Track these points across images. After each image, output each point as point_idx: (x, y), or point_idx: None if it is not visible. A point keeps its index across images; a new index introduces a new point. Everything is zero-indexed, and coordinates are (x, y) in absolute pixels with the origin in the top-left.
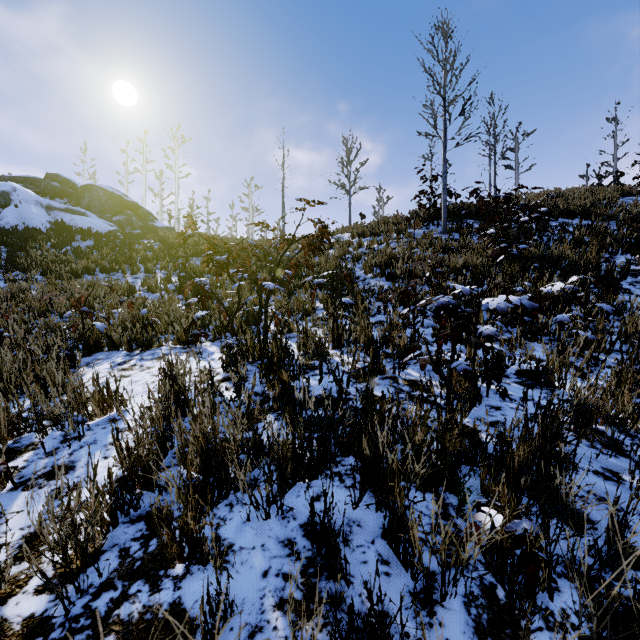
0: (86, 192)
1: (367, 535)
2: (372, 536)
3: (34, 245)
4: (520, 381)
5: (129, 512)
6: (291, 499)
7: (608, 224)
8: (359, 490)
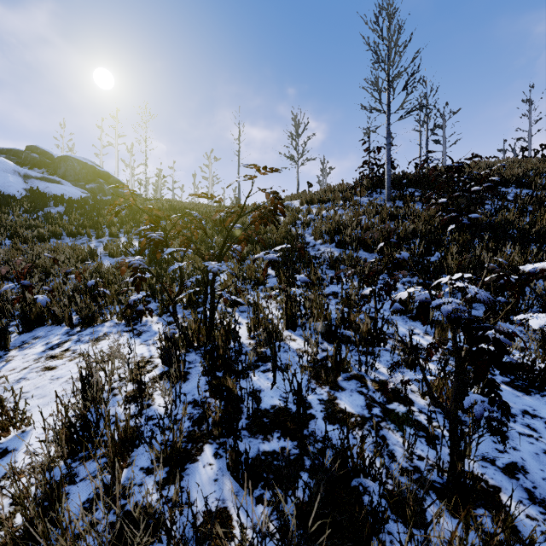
0: (62, 162)
1: None
2: None
3: (7, 211)
4: (509, 381)
5: None
6: None
7: None
8: None
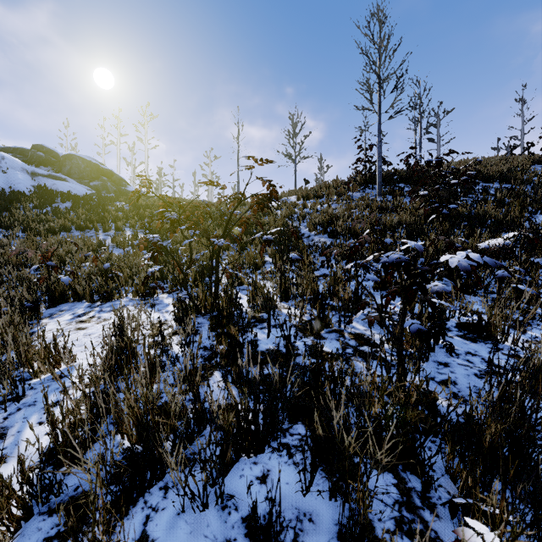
0: (67, 161)
1: (320, 535)
2: (326, 537)
3: (18, 206)
4: (462, 334)
5: (49, 499)
6: (233, 480)
7: (525, 187)
8: (310, 473)
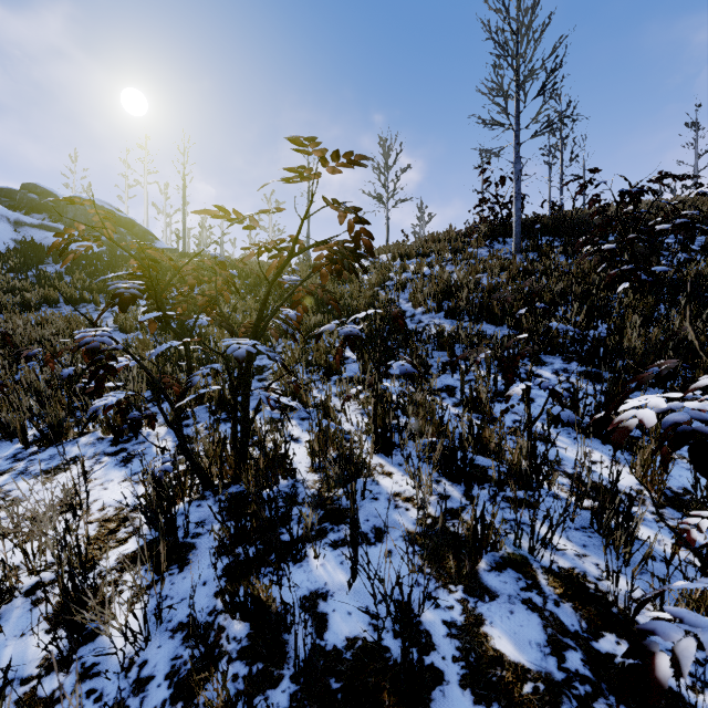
0: (69, 206)
1: None
2: None
3: None
4: None
5: None
6: None
7: None
8: None
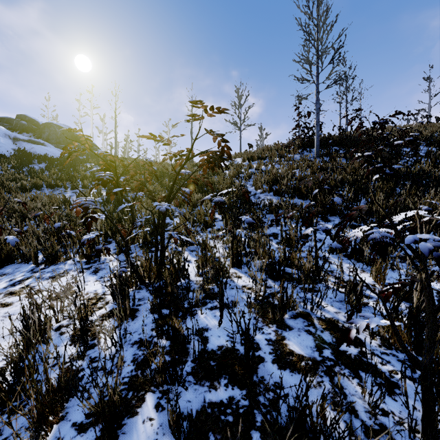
0: (46, 128)
1: None
2: None
3: None
4: None
5: None
6: None
7: None
8: None
